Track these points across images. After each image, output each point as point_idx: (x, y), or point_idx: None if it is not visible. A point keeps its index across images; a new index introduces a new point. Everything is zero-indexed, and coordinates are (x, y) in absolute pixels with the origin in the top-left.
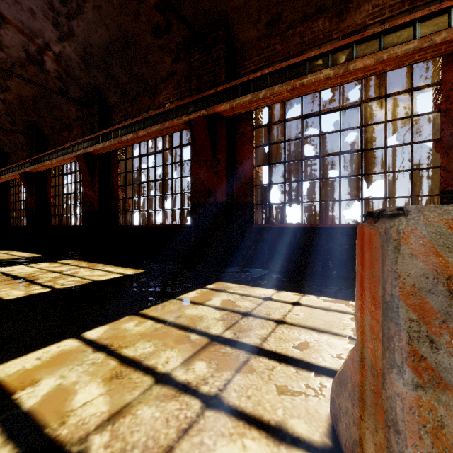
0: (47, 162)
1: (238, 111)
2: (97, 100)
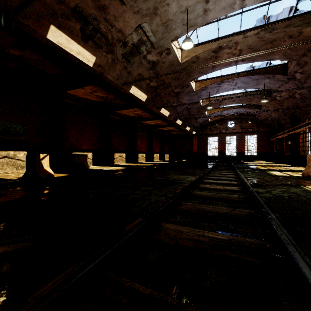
0: (297, 130)
1: None
2: None
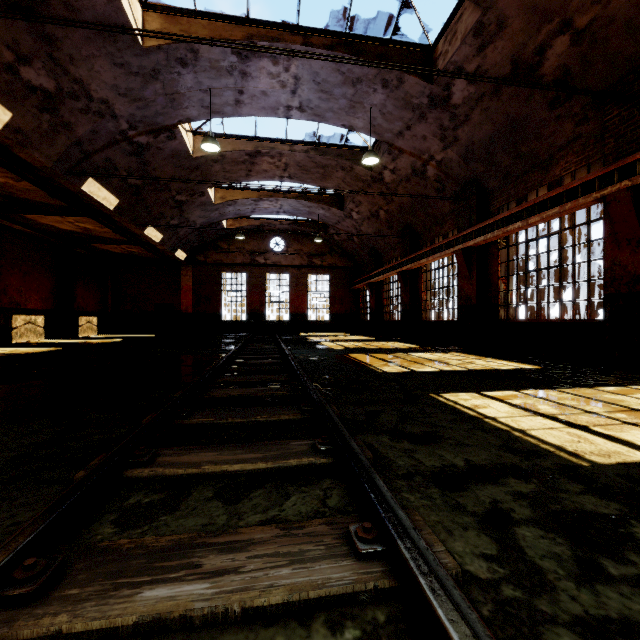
0: (423, 260)
1: None
2: (475, 190)
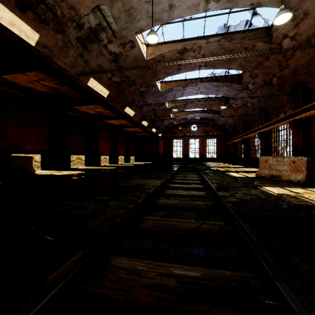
0: (248, 135)
1: (304, 117)
2: (264, 112)
